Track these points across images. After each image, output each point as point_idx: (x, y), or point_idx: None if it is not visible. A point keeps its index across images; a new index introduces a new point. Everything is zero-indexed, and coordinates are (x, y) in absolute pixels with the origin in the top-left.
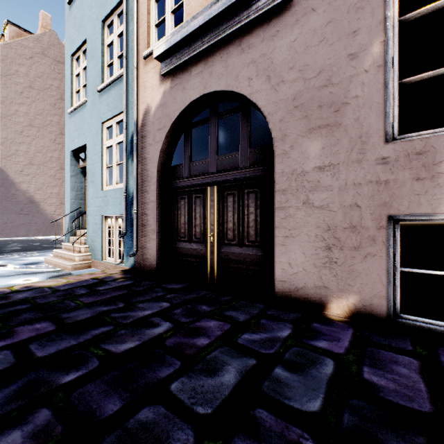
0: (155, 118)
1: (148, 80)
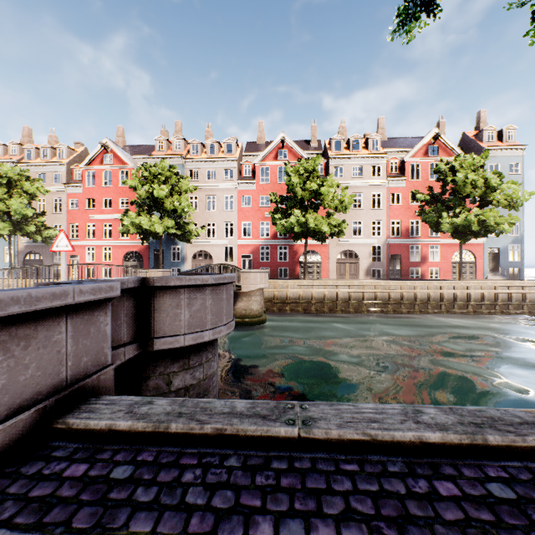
0: (23, 251)
1: (21, 244)
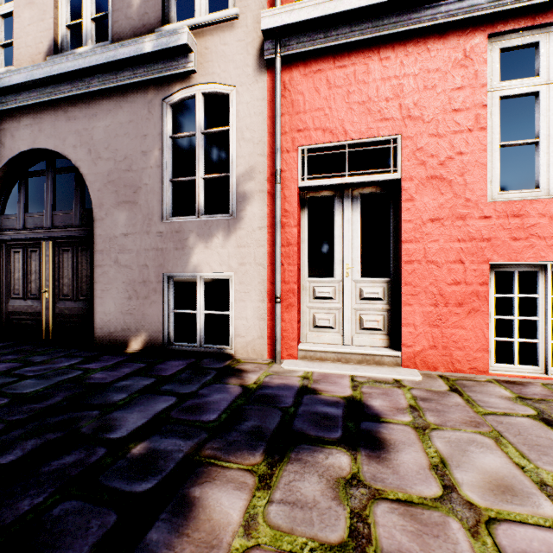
0: None
1: None
